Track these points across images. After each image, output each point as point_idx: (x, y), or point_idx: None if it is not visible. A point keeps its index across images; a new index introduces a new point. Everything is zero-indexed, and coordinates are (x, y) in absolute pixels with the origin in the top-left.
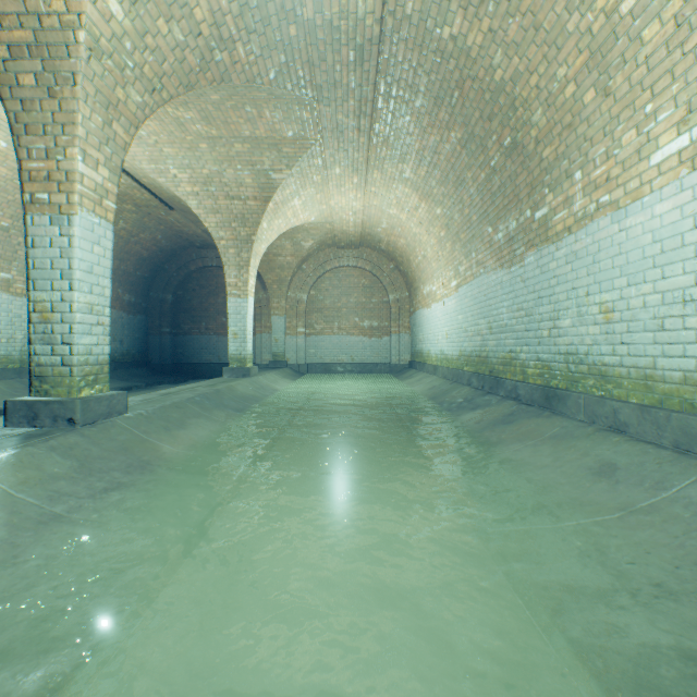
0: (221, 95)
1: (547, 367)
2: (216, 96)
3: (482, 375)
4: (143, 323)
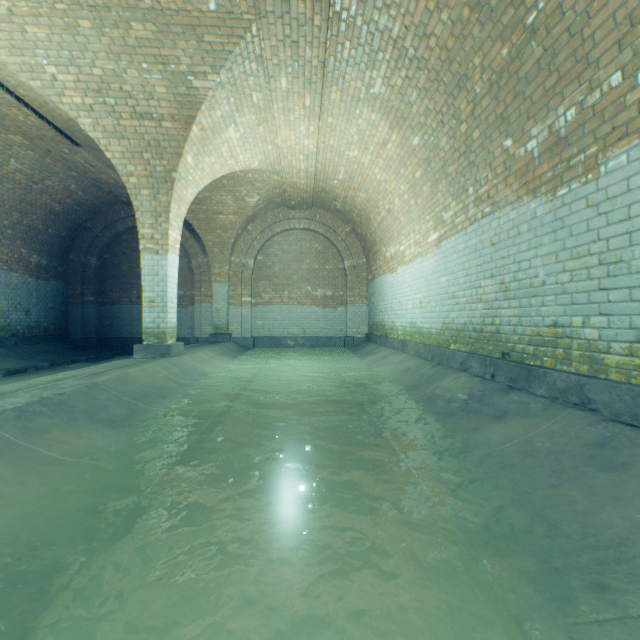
0: None
1: None
2: None
3: (493, 358)
4: (59, 291)
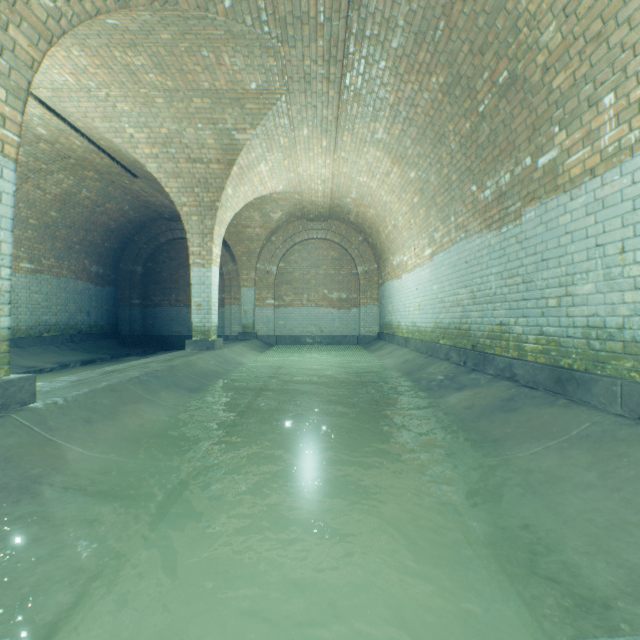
0: (172, 32)
1: (555, 343)
2: (166, 34)
3: (465, 349)
4: (112, 295)
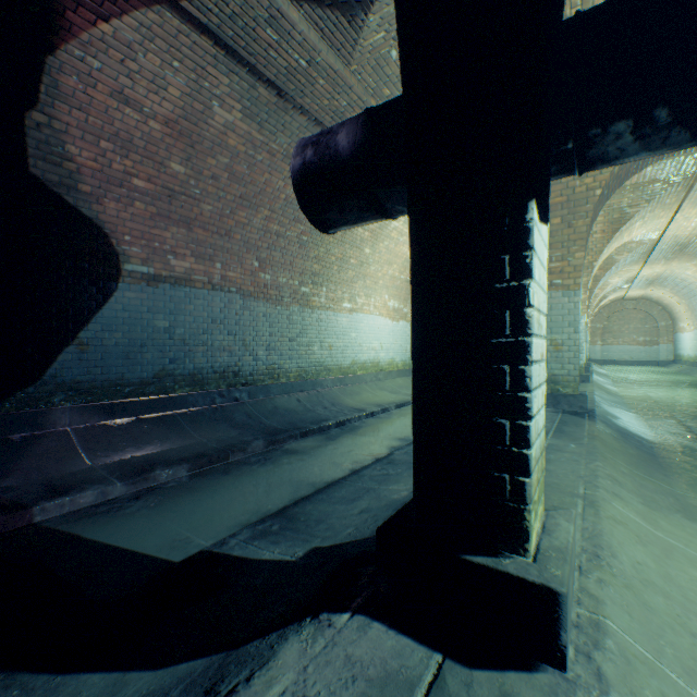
0: None
1: None
2: None
3: None
4: None
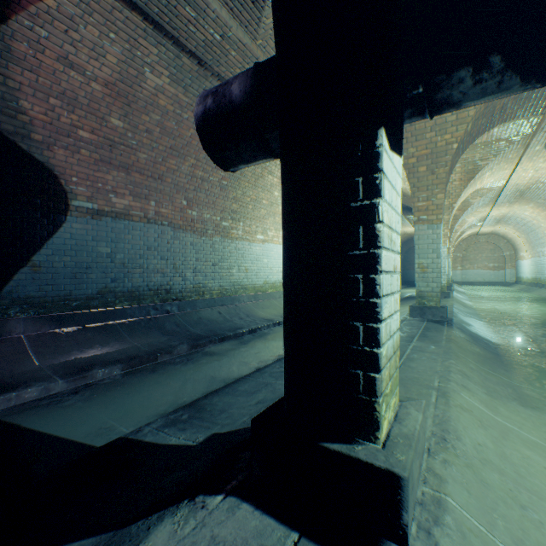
0: None
1: (543, 280)
2: None
3: (534, 283)
4: None
